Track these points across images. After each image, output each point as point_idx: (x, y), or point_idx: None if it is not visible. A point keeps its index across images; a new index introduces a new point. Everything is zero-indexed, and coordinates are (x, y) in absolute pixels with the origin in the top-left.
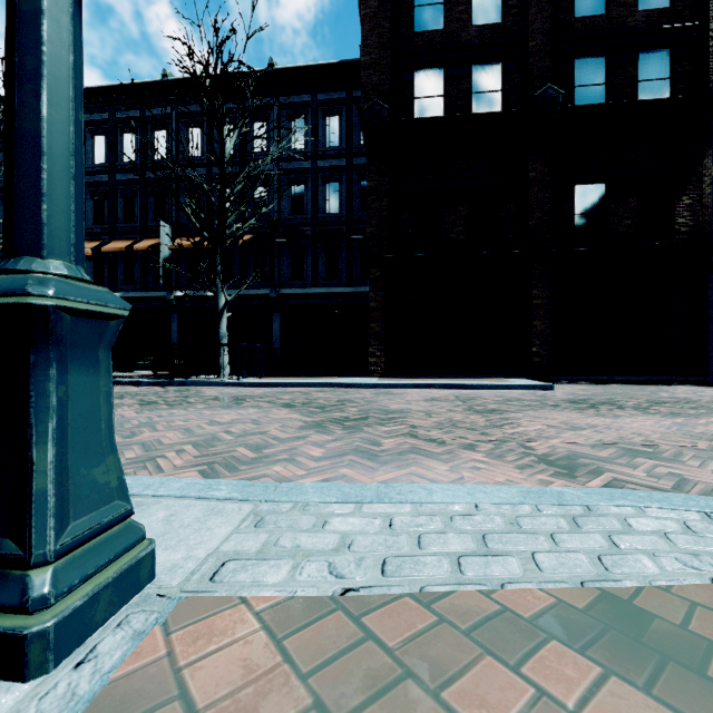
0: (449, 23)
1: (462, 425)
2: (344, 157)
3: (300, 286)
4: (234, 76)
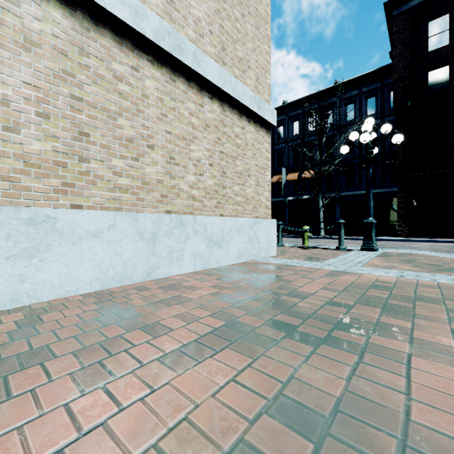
0: (453, 40)
1: (443, 250)
2: (379, 118)
3: (351, 191)
4: (316, 94)
